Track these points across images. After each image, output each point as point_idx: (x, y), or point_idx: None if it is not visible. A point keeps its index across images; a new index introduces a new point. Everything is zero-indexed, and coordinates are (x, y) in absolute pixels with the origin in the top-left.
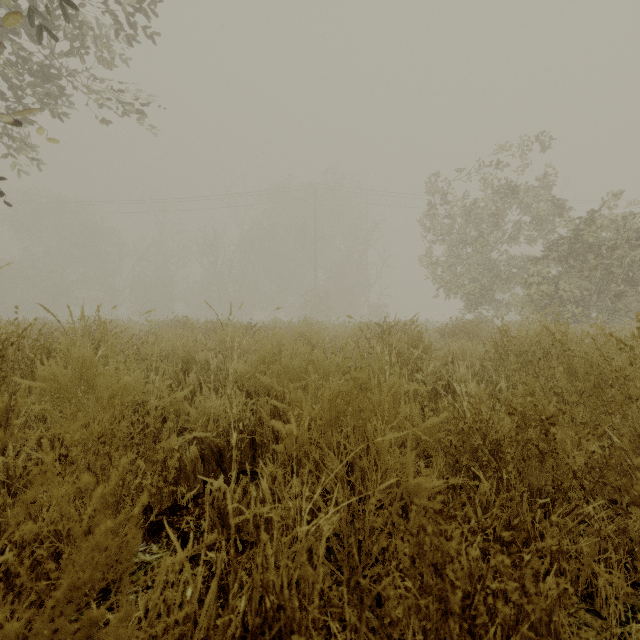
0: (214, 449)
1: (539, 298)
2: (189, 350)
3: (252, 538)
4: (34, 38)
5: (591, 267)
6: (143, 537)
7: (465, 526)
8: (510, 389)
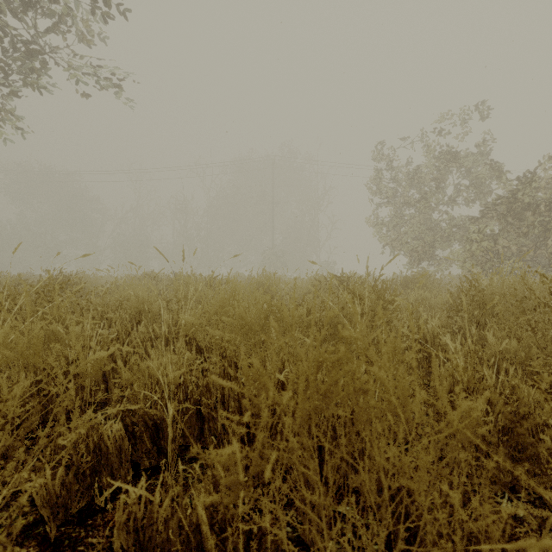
0: (149, 423)
1: (480, 253)
2: (143, 300)
3: None
4: (10, 9)
5: (530, 224)
6: None
7: None
8: (499, 344)
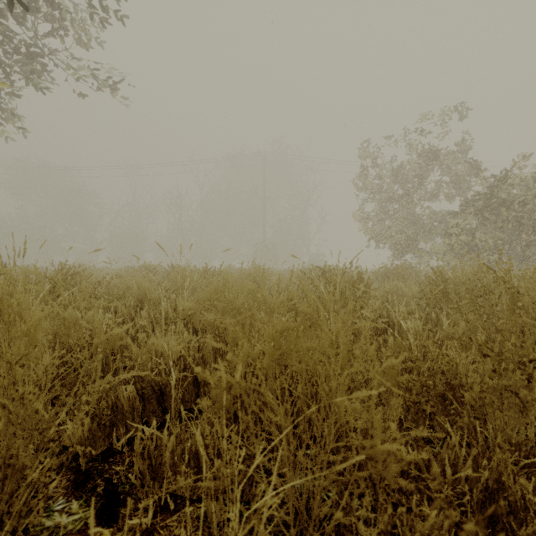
0: (155, 388)
1: (458, 247)
2: (144, 289)
3: (186, 493)
4: (16, 18)
5: (505, 219)
6: (65, 491)
7: (438, 495)
8: (451, 326)
